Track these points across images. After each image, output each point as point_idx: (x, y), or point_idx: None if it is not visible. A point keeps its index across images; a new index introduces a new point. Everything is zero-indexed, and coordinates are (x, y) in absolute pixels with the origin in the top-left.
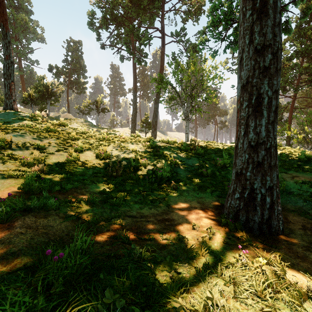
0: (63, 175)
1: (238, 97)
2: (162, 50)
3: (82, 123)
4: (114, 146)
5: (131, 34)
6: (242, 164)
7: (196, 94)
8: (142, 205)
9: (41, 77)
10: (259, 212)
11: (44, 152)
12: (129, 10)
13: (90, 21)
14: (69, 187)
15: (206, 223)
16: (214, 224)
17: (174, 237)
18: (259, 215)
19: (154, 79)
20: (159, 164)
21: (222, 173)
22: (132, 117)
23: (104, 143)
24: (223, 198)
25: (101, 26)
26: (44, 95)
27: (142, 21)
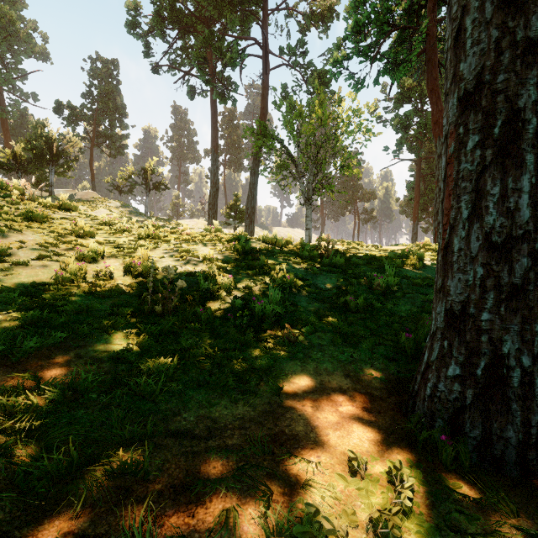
0: (30, 315)
1: (451, 126)
2: (263, 80)
3: (116, 209)
4: (168, 249)
5: (208, 47)
6: (465, 289)
7: (324, 159)
8: (215, 392)
9: (39, 122)
10: (518, 418)
11: (3, 262)
12: (205, 3)
13: (132, 19)
14: (33, 348)
15: (377, 441)
16: (398, 447)
17: (302, 514)
18: (519, 425)
19: (250, 129)
20: (258, 286)
21: (386, 305)
22: (210, 199)
23: (147, 243)
24: (398, 363)
25: (151, 31)
26: (44, 155)
27: (228, 23)
